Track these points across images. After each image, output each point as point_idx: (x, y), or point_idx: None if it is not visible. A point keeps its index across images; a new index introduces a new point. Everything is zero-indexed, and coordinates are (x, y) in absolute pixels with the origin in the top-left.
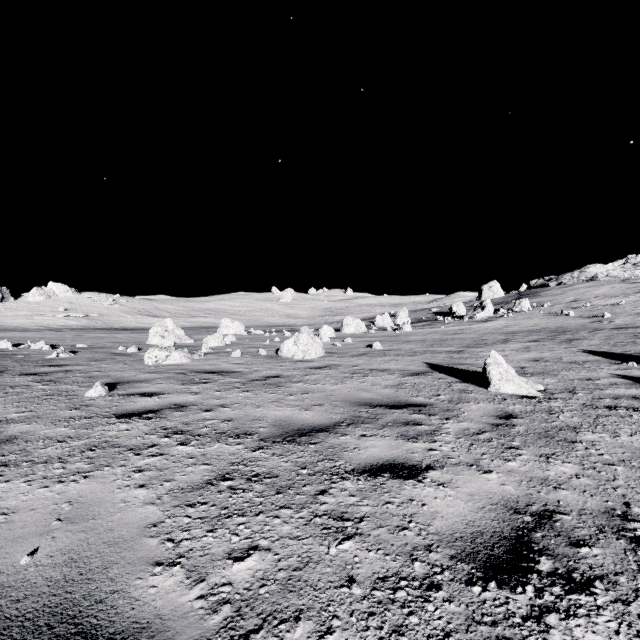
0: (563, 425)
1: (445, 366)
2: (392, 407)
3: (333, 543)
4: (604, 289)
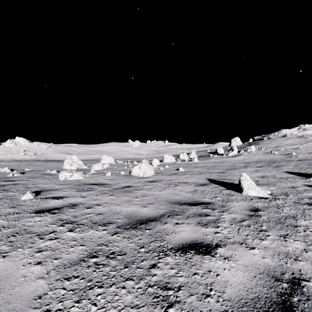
0: (287, 215)
1: (217, 180)
2: (192, 204)
3: (161, 311)
4: (290, 141)
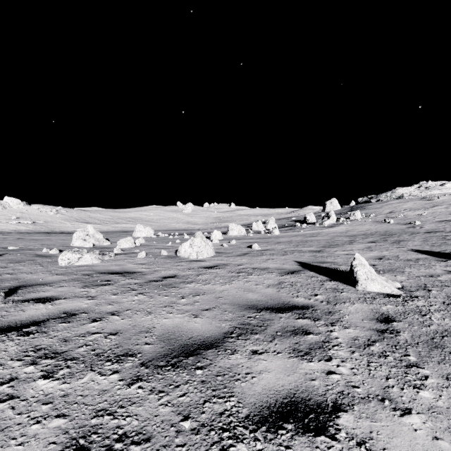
0: (442, 329)
1: (312, 264)
2: (277, 310)
3: None
4: (409, 204)
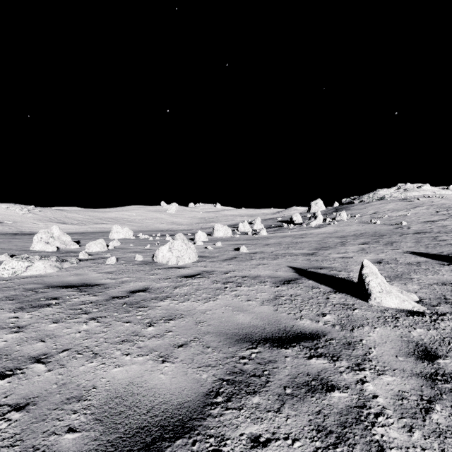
0: None
1: (309, 270)
2: (280, 343)
3: None
4: (392, 205)
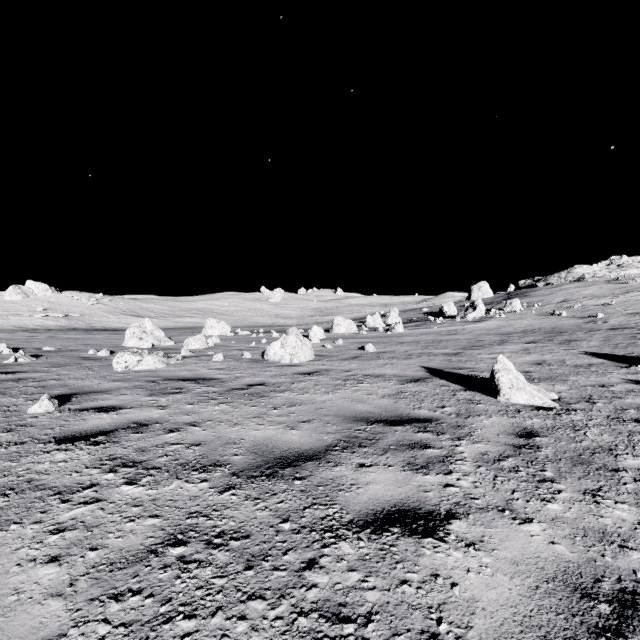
0: (595, 446)
1: (445, 371)
2: (393, 423)
3: None
4: (592, 289)
